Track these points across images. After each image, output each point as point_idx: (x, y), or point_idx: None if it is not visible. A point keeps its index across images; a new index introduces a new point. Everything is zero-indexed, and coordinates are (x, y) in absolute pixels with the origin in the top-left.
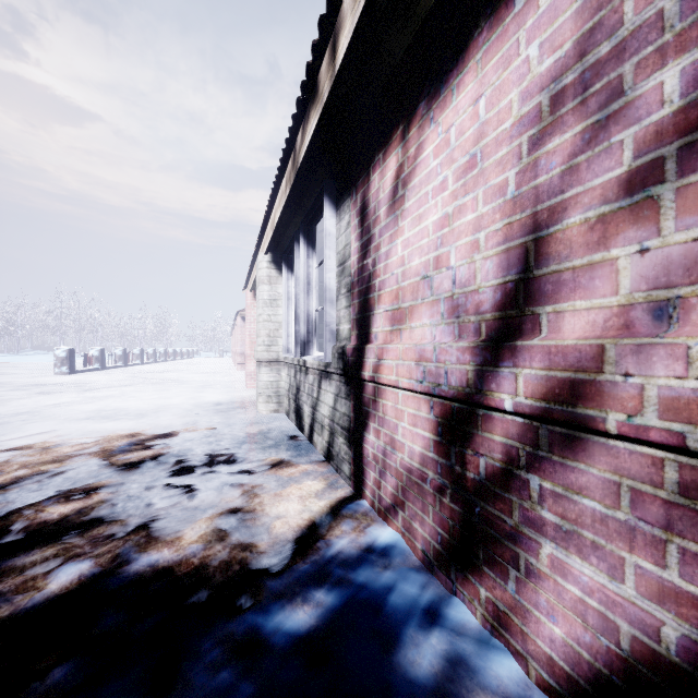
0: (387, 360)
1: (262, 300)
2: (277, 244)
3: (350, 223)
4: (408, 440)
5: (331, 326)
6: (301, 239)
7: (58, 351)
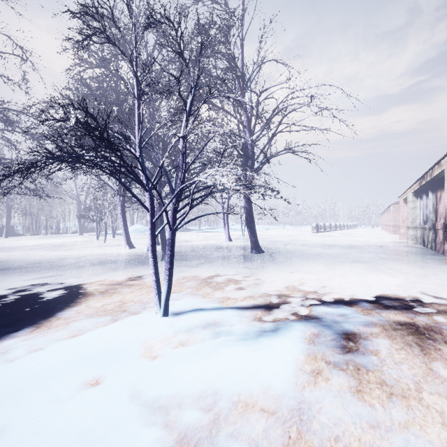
0: (438, 225)
1: (409, 208)
2: (415, 191)
3: (434, 198)
4: (440, 237)
5: (430, 218)
6: (423, 194)
7: (313, 224)
